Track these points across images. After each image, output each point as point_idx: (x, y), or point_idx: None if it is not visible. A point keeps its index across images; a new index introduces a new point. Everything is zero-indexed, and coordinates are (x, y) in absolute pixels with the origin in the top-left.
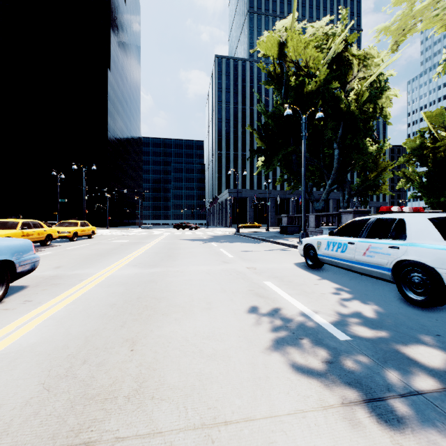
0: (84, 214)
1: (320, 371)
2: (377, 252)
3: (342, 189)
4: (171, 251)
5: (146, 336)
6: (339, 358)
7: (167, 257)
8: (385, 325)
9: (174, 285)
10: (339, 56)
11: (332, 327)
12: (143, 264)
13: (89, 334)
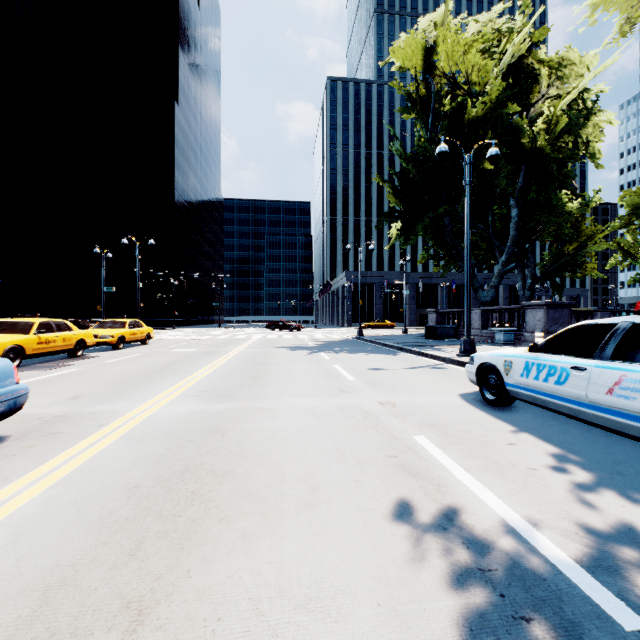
0: (138, 309)
1: None
2: None
3: (522, 269)
4: (258, 368)
5: (173, 591)
6: None
7: (250, 380)
8: None
9: (253, 440)
10: (518, 64)
11: (588, 577)
12: (210, 393)
13: (56, 580)
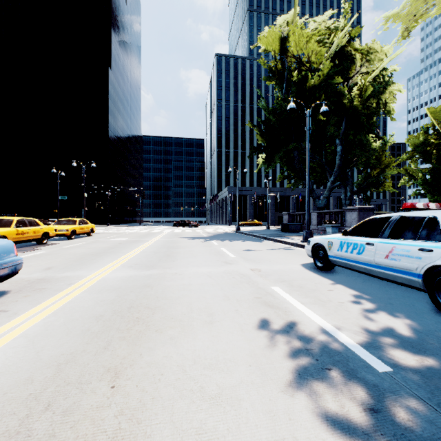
0: (84, 211)
1: (366, 428)
2: (403, 255)
3: (344, 186)
4: (170, 250)
5: (133, 363)
6: (385, 403)
7: (165, 257)
8: (428, 347)
9: (171, 291)
10: (342, 50)
11: (364, 350)
12: (140, 265)
13: (63, 360)
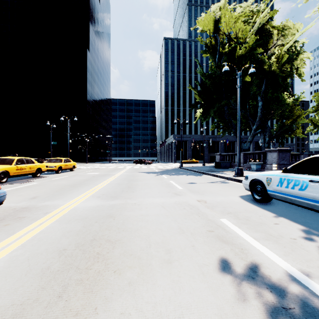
0: (69, 153)
1: None
2: None
3: (263, 133)
4: (131, 182)
5: None
6: None
7: (127, 188)
8: None
9: (131, 221)
10: (262, 28)
11: None
12: (106, 195)
13: (10, 315)
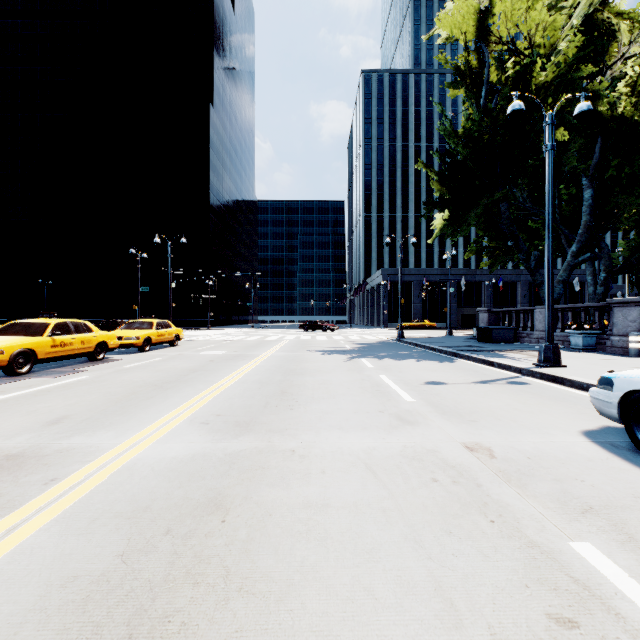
0: (170, 309)
1: None
2: None
3: (591, 262)
4: (289, 378)
5: None
6: None
7: (278, 397)
8: None
9: (272, 537)
10: (591, 20)
11: None
12: (224, 419)
13: None
